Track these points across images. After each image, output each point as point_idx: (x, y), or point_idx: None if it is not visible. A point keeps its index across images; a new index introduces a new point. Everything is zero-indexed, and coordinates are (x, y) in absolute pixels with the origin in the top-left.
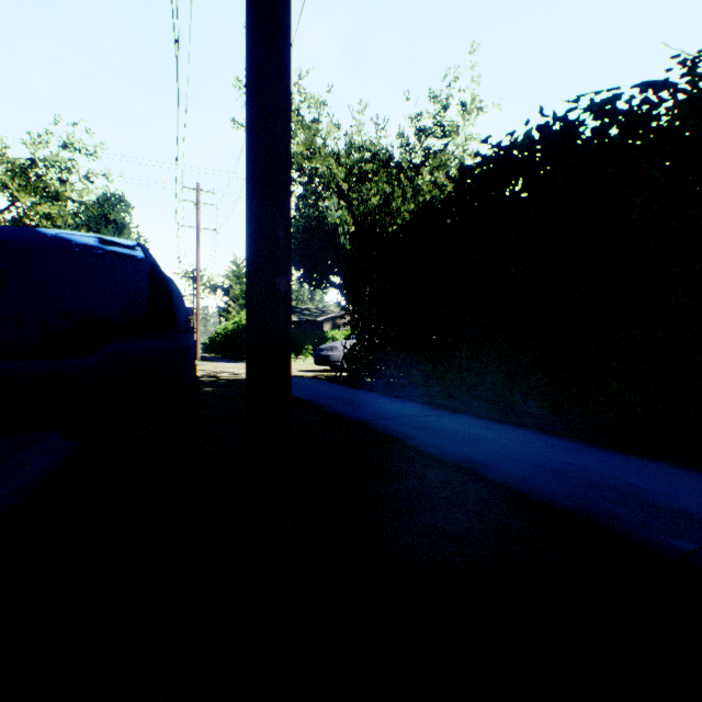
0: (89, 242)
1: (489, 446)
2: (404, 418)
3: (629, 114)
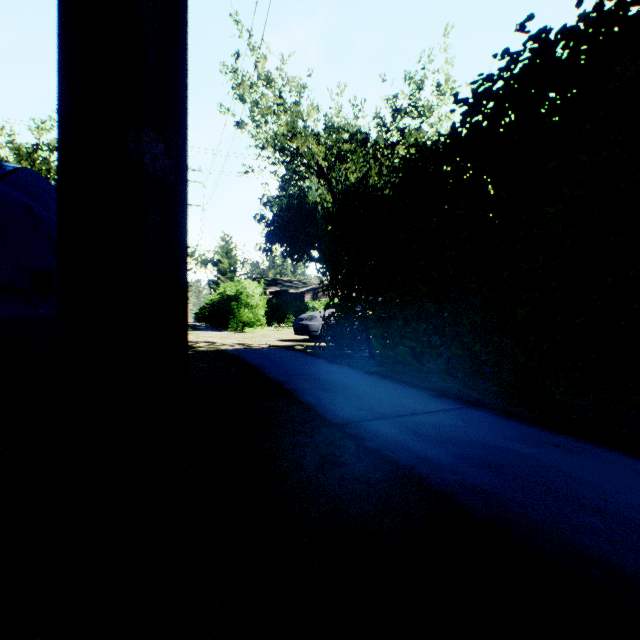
0: None
1: (584, 498)
2: (405, 416)
3: None
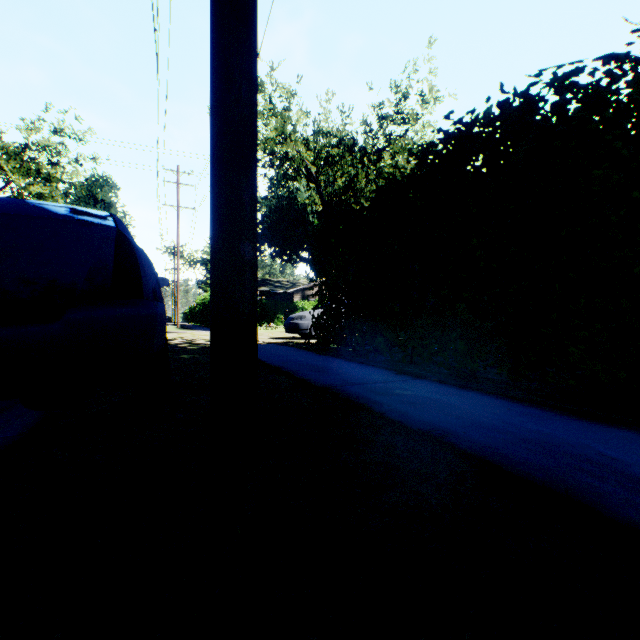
0: (59, 212)
1: (455, 413)
2: (369, 384)
3: (589, 89)
